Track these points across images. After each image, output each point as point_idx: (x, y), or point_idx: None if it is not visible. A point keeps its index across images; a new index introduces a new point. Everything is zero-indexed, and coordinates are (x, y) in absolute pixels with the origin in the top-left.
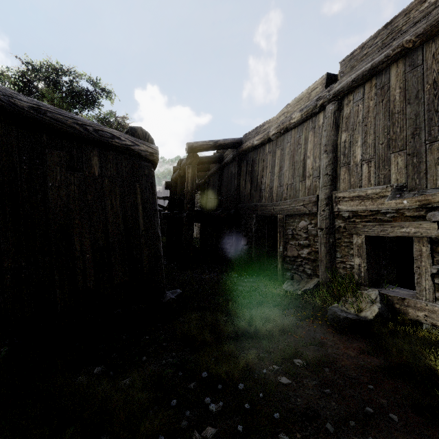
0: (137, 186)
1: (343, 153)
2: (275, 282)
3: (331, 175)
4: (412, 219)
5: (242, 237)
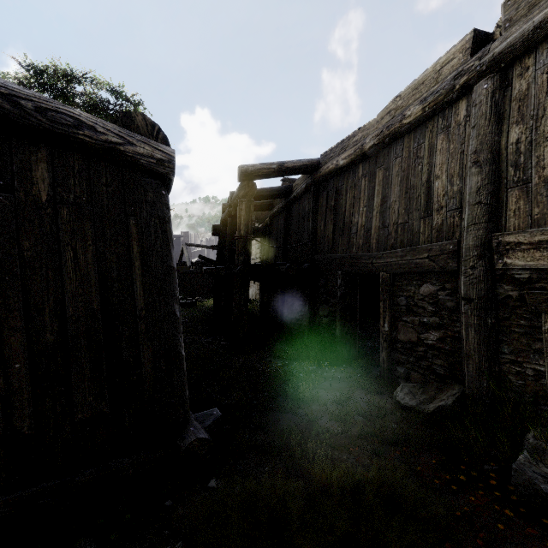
0: (131, 224)
1: (513, 164)
2: (378, 382)
3: (488, 205)
4: None
5: (320, 304)
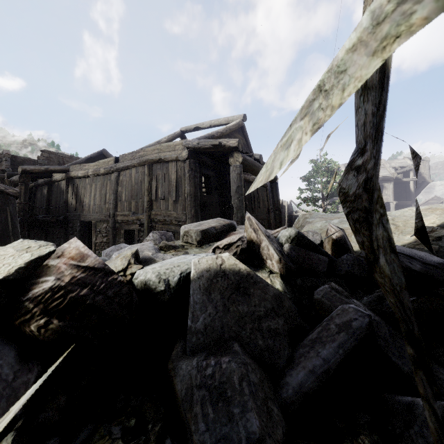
0: (8, 209)
1: (119, 196)
2: None
3: (115, 204)
4: (136, 224)
5: (70, 235)
